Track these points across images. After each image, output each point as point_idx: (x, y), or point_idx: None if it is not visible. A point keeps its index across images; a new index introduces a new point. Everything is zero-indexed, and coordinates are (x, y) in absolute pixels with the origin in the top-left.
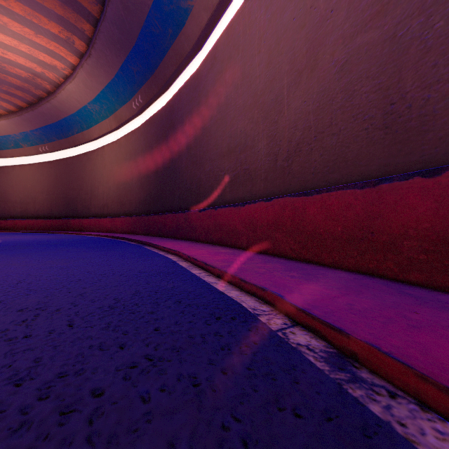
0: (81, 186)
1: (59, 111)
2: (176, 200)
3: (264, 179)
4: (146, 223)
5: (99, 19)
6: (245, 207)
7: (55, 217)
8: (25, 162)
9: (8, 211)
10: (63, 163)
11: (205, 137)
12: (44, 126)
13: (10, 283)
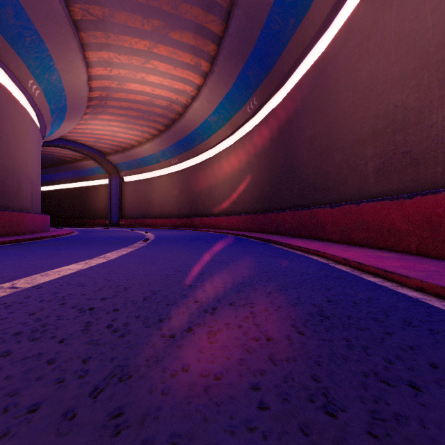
0: (201, 189)
1: (187, 128)
2: (295, 197)
3: (444, 162)
4: (261, 221)
5: (222, 37)
6: (413, 200)
7: (182, 217)
8: (162, 173)
9: (152, 212)
10: (188, 171)
11: (334, 124)
12: (175, 143)
13: (195, 273)
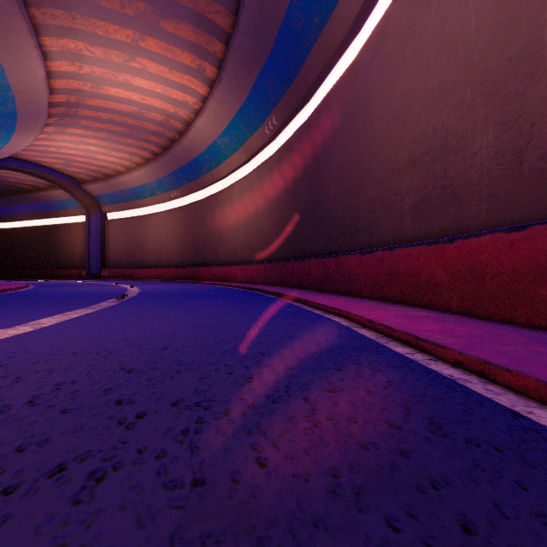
0: (210, 231)
1: (190, 152)
2: (321, 242)
3: (490, 198)
4: (282, 271)
5: (231, 34)
6: (454, 244)
7: (185, 266)
8: (159, 210)
9: (146, 260)
10: (193, 207)
11: (366, 150)
12: (176, 170)
13: (155, 348)
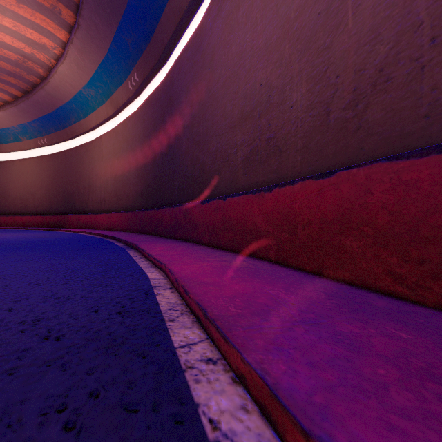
0: (79, 180)
1: (55, 99)
2: (175, 192)
3: (303, 149)
4: (142, 219)
5: None
6: (272, 192)
7: (53, 213)
8: (25, 156)
9: (9, 207)
10: (61, 156)
11: (209, 107)
12: (41, 117)
13: None
